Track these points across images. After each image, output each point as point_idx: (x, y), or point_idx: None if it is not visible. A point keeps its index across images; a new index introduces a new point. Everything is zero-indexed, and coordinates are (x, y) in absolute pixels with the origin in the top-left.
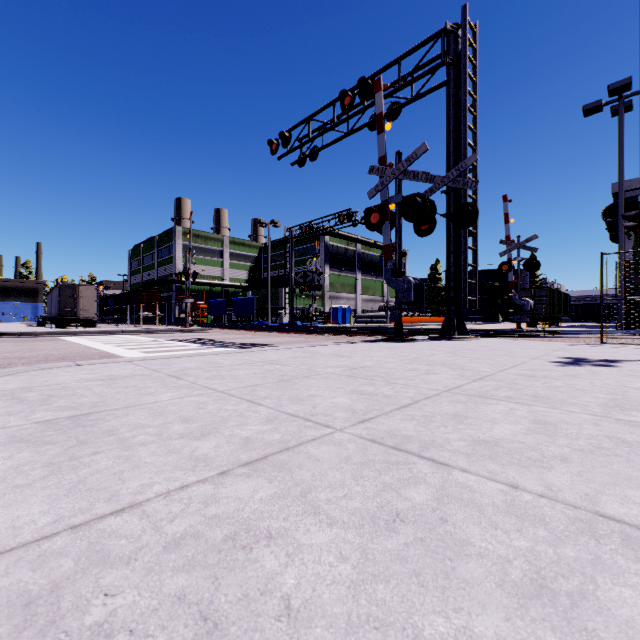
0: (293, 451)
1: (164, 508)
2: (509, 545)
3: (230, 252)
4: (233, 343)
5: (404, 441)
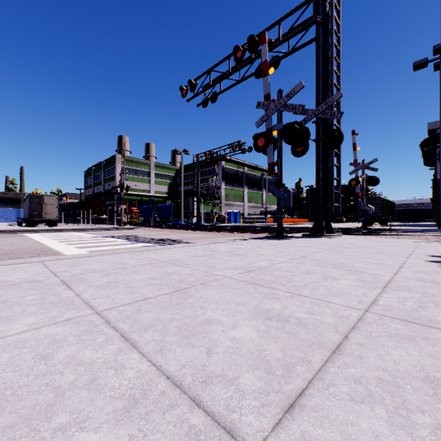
0: None
1: None
2: None
3: (155, 173)
4: (152, 239)
5: None
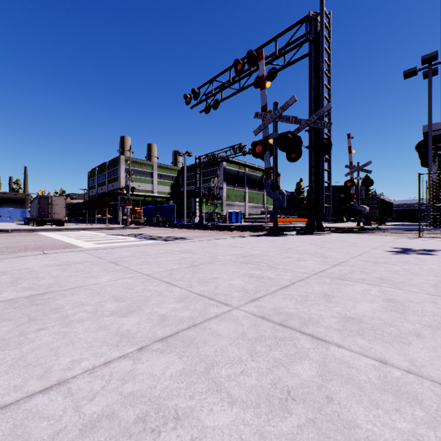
0: (199, 327)
1: (87, 385)
2: (393, 427)
3: (158, 173)
4: (159, 237)
5: (287, 318)
